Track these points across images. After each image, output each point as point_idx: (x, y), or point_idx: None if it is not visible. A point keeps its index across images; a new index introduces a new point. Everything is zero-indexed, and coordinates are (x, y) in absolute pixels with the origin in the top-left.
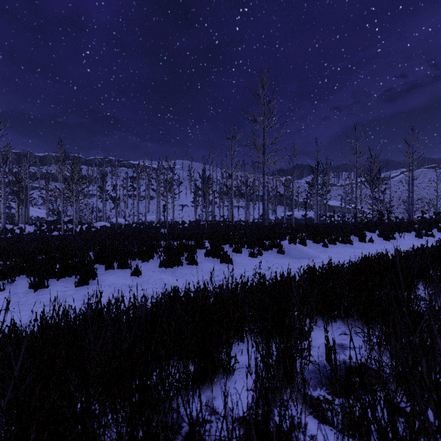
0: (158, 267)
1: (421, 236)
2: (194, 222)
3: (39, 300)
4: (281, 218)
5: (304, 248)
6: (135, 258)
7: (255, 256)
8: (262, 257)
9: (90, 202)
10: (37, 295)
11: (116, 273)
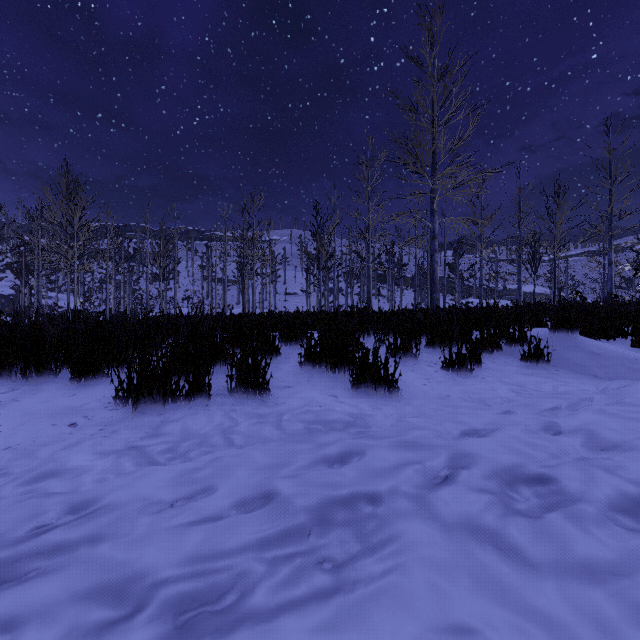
0: (113, 402)
1: None
2: None
3: None
4: None
5: (609, 347)
6: (55, 367)
7: (468, 369)
8: (486, 372)
9: (155, 290)
10: None
11: None
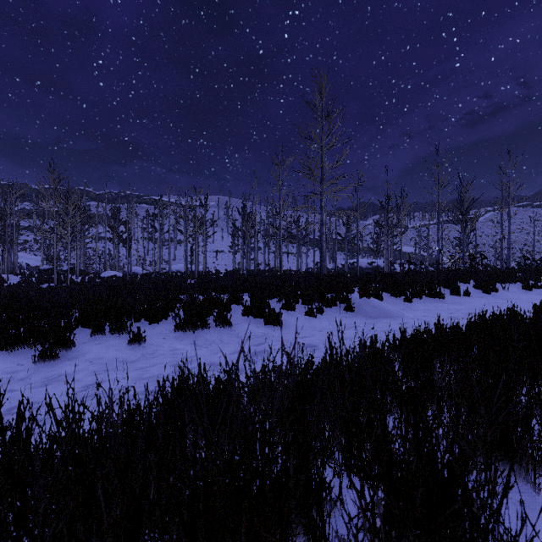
0: (173, 331)
1: (530, 288)
2: (232, 271)
3: None
4: (341, 267)
5: (382, 303)
6: (139, 317)
7: (315, 315)
8: (324, 316)
9: (101, 248)
10: None
11: (106, 342)
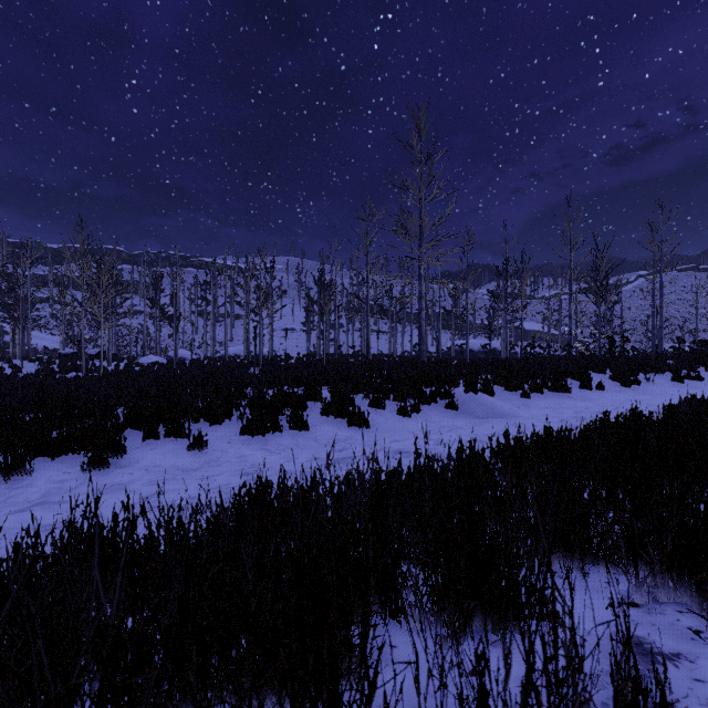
0: (239, 433)
1: (681, 379)
2: (306, 356)
3: (10, 499)
4: (447, 350)
5: (492, 400)
6: (198, 418)
7: (409, 414)
8: (421, 415)
9: (136, 325)
10: (8, 489)
11: (161, 447)
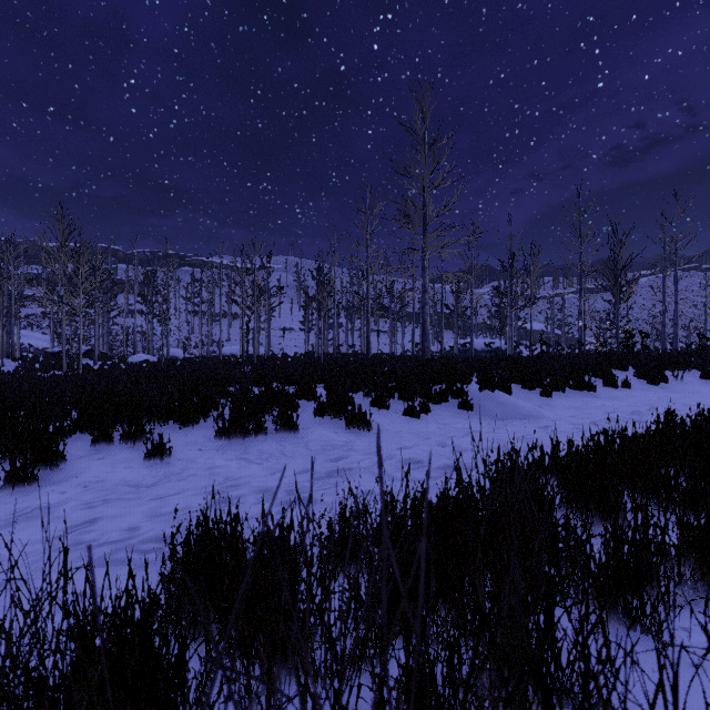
0: (214, 438)
1: None
2: (303, 355)
3: None
4: (449, 350)
5: (511, 398)
6: (166, 419)
7: (417, 415)
8: (431, 416)
9: (131, 324)
10: None
11: (113, 455)
